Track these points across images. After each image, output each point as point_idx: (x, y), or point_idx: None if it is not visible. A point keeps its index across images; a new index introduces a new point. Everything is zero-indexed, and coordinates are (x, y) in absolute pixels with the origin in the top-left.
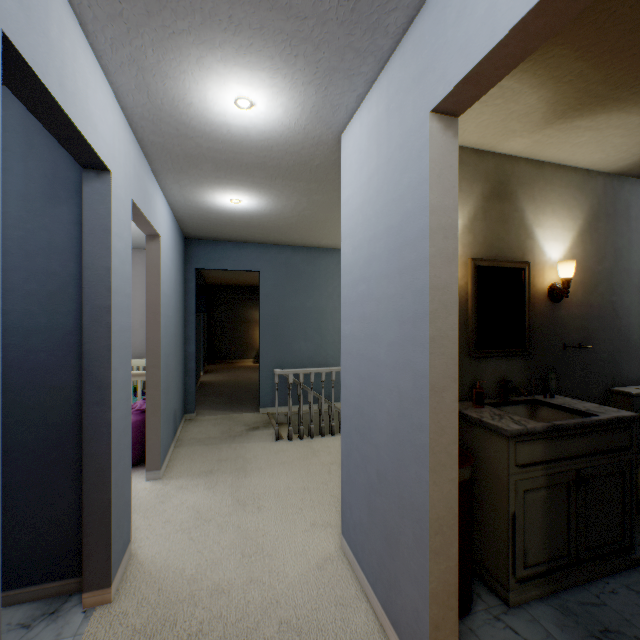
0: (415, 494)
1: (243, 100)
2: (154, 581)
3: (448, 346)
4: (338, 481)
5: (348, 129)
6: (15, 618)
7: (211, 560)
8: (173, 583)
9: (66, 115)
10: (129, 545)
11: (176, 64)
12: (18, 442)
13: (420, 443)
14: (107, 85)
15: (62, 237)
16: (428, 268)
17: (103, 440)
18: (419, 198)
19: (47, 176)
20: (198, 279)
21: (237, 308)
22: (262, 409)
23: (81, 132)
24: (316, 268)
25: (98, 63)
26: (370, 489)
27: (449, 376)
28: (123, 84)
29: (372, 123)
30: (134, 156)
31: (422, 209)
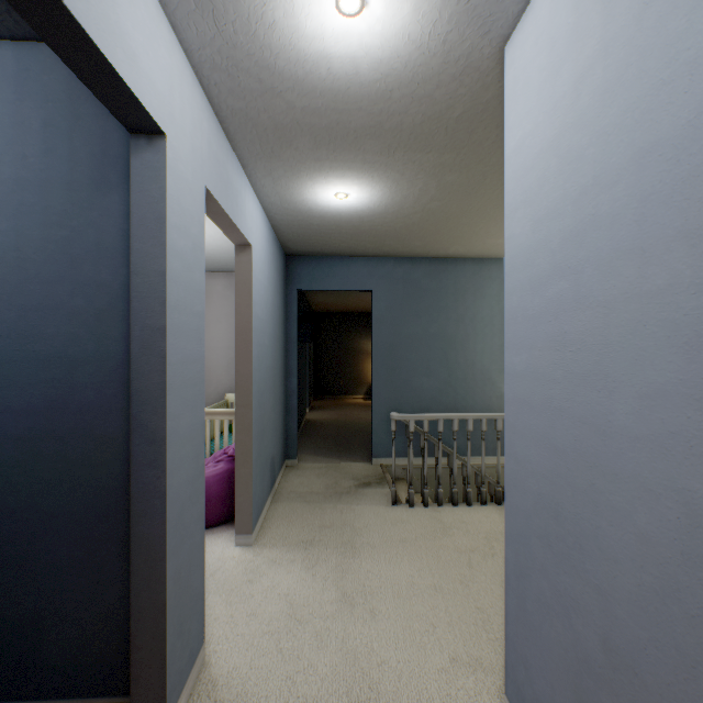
0: None
1: None
2: None
3: None
4: (484, 583)
5: (521, 24)
6: None
7: (304, 699)
8: None
9: (64, 8)
10: (200, 651)
11: None
12: (62, 507)
13: None
14: (158, 7)
15: (112, 235)
16: None
17: (156, 517)
18: None
19: (95, 155)
20: (302, 305)
21: (345, 338)
22: (374, 459)
23: (100, 49)
24: (442, 284)
25: None
26: (581, 665)
27: None
28: (179, 3)
29: None
30: (209, 130)
31: None
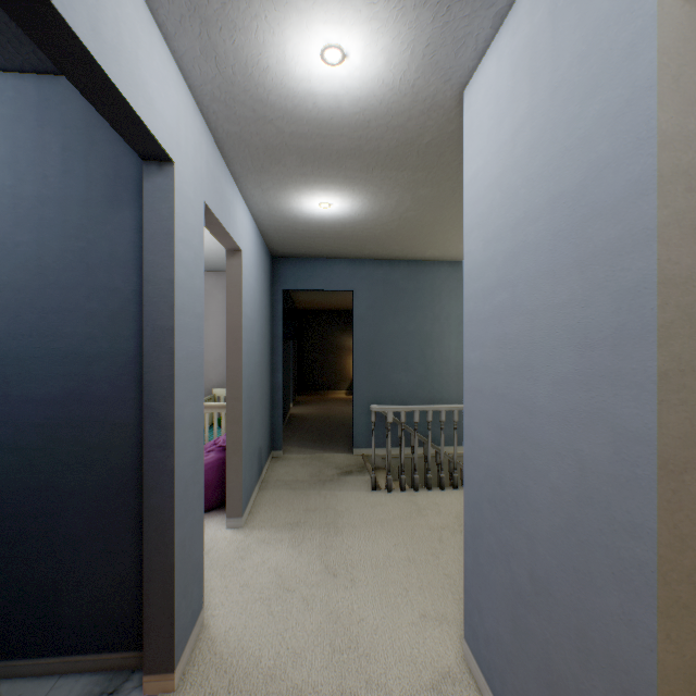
0: (618, 643)
1: (332, 50)
2: (224, 669)
3: (694, 389)
4: (453, 554)
5: (476, 76)
6: (73, 692)
7: (293, 649)
8: (246, 676)
9: (104, 74)
10: (200, 614)
11: (245, 5)
12: (79, 486)
13: (632, 558)
14: (168, 54)
15: (124, 247)
16: (654, 247)
17: (165, 491)
18: (629, 127)
19: (109, 176)
20: (287, 303)
21: (328, 335)
22: (355, 450)
23: (128, 101)
24: (419, 285)
25: (155, 22)
26: (516, 597)
27: (695, 444)
28: (186, 50)
29: (520, 47)
30: (207, 151)
31: (637, 145)
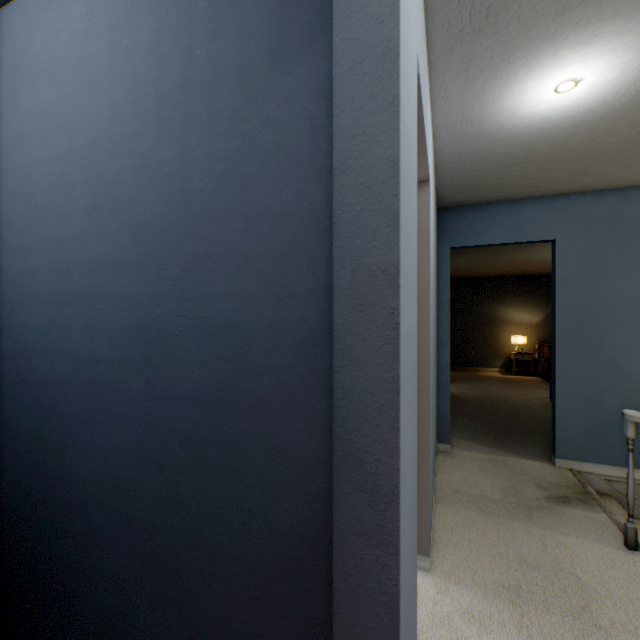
0: None
1: None
2: None
3: None
4: None
5: None
6: None
7: None
8: None
9: None
10: None
11: None
12: (231, 544)
13: None
14: None
15: (295, 133)
16: None
17: None
18: None
19: (272, 15)
20: None
21: (477, 305)
22: (558, 460)
23: None
24: None
25: None
26: None
27: None
28: None
29: None
30: None
31: None
